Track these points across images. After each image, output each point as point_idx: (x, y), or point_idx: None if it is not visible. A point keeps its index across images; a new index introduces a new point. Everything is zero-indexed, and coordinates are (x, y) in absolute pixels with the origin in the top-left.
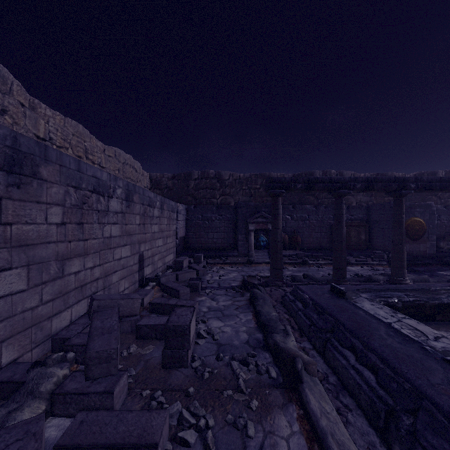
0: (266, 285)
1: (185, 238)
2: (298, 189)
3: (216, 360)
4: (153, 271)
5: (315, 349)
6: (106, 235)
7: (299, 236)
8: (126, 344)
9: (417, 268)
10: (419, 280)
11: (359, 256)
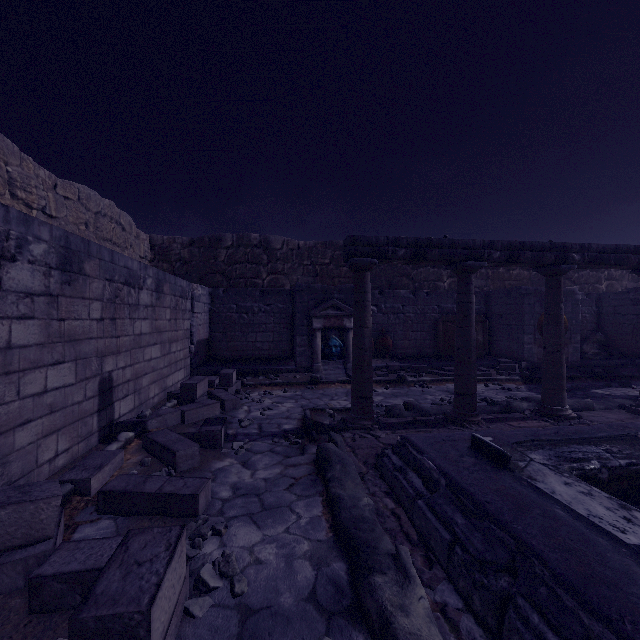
0: (344, 428)
1: (209, 341)
2: (399, 258)
3: None
4: (138, 405)
5: (470, 609)
6: None
7: (390, 337)
8: None
9: None
10: (580, 408)
11: (479, 368)
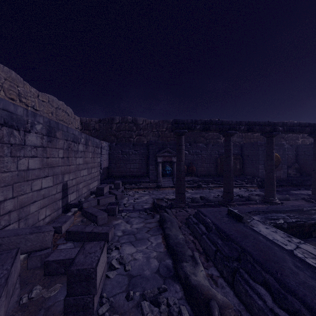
0: (172, 207)
1: (108, 168)
2: (197, 129)
3: (126, 299)
4: (78, 196)
5: (222, 276)
6: (22, 168)
7: (194, 166)
8: (31, 285)
9: (277, 189)
10: (283, 199)
11: (237, 181)
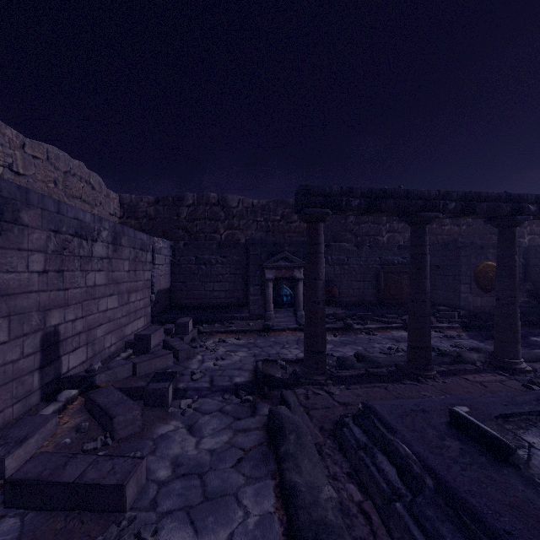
0: (296, 383)
1: (171, 290)
2: (353, 208)
3: None
4: (91, 356)
5: None
6: None
7: (336, 287)
8: None
9: None
10: (530, 359)
11: None
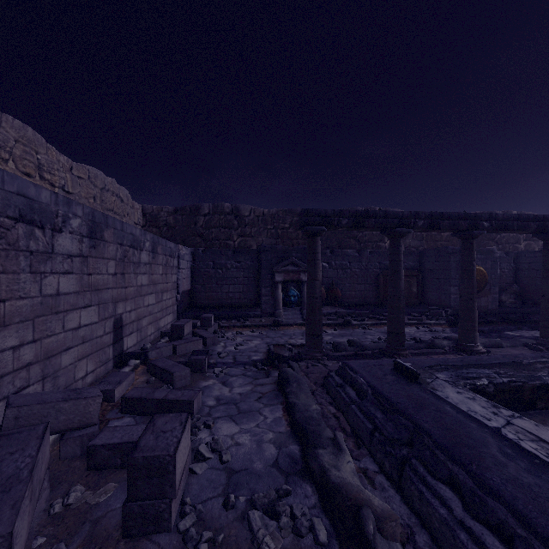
0: (300, 359)
1: (191, 292)
2: (343, 226)
3: (223, 508)
4: (140, 340)
5: (383, 471)
6: (48, 291)
7: (339, 289)
8: (66, 484)
9: (481, 328)
10: (491, 345)
11: (412, 314)
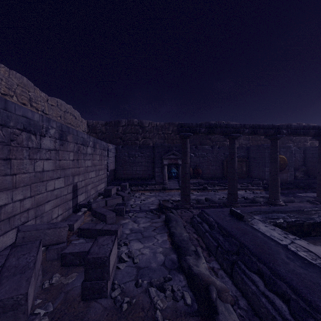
0: (177, 208)
1: (115, 170)
2: (202, 132)
3: (135, 286)
4: (86, 197)
5: (222, 268)
6: (38, 169)
7: (200, 169)
8: (50, 273)
9: (283, 191)
10: (288, 201)
11: (243, 183)
